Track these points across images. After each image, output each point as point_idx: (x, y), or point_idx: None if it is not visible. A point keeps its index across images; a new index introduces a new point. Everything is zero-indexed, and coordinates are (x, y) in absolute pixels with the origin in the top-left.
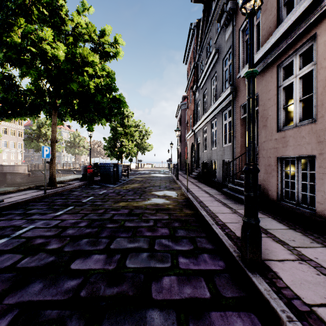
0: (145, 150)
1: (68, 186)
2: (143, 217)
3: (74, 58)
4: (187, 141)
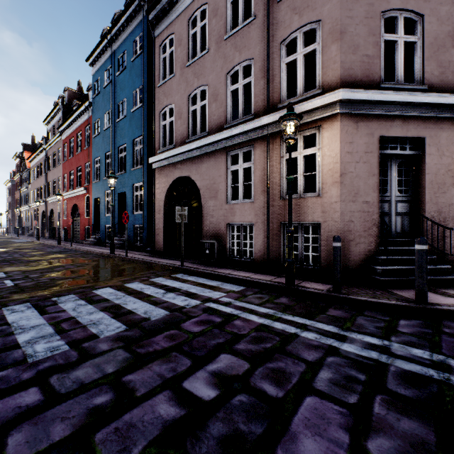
0: None
1: None
2: None
3: None
4: (16, 212)
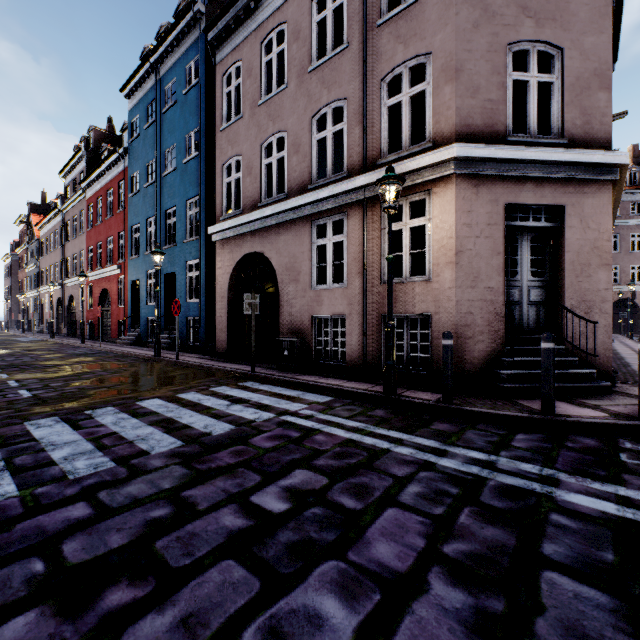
0: None
1: None
2: None
3: None
4: (20, 300)
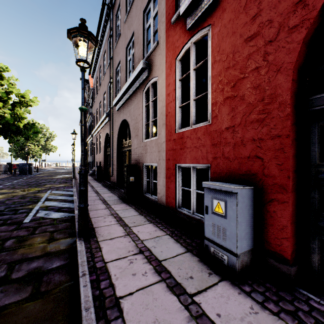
0: (49, 151)
1: (1, 175)
2: (53, 179)
3: (15, 116)
4: None
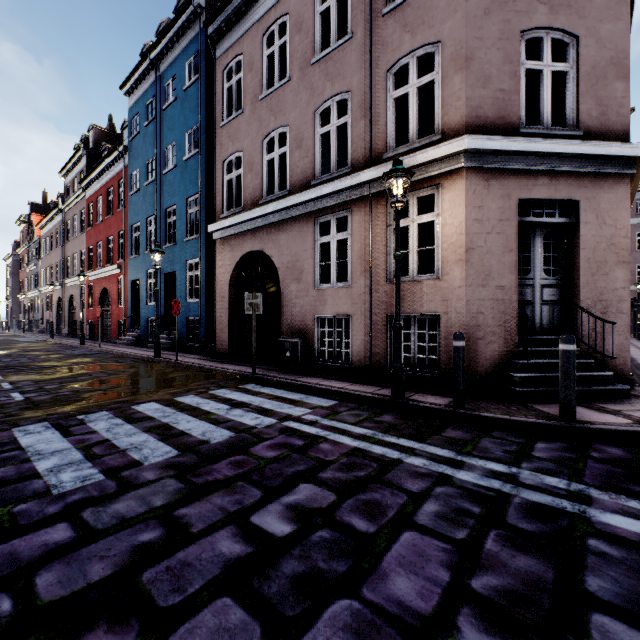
0: None
1: None
2: None
3: None
4: (21, 300)
